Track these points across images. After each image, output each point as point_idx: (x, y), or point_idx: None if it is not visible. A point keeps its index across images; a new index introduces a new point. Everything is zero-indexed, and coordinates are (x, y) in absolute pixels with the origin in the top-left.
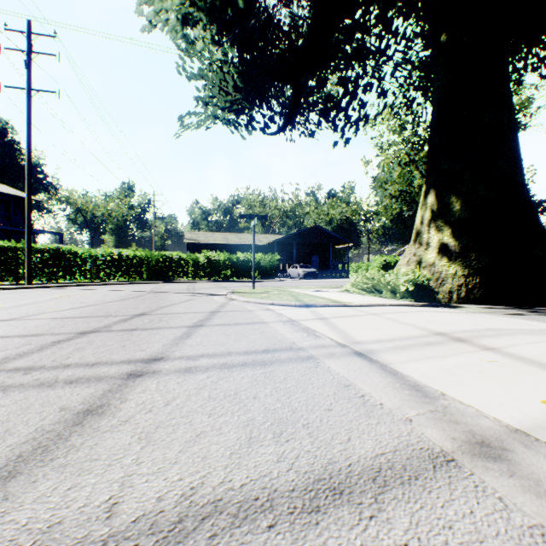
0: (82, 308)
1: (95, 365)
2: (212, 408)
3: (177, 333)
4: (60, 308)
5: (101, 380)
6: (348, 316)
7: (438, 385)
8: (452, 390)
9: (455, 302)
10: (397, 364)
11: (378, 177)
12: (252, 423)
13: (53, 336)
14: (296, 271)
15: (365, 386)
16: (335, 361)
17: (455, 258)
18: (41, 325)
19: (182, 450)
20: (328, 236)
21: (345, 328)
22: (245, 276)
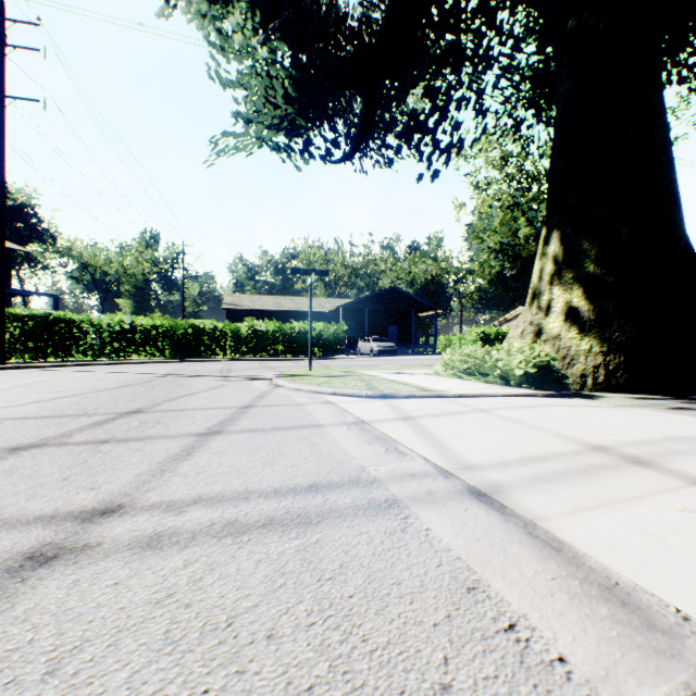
0: (51, 401)
1: None
2: (158, 686)
3: (172, 447)
4: (17, 401)
5: None
6: (445, 413)
7: (659, 584)
8: None
9: (591, 389)
10: (553, 521)
11: (474, 224)
12: None
13: None
14: (368, 346)
15: (510, 589)
16: (438, 513)
17: (590, 327)
18: None
19: None
20: (409, 301)
21: (444, 436)
22: (301, 353)
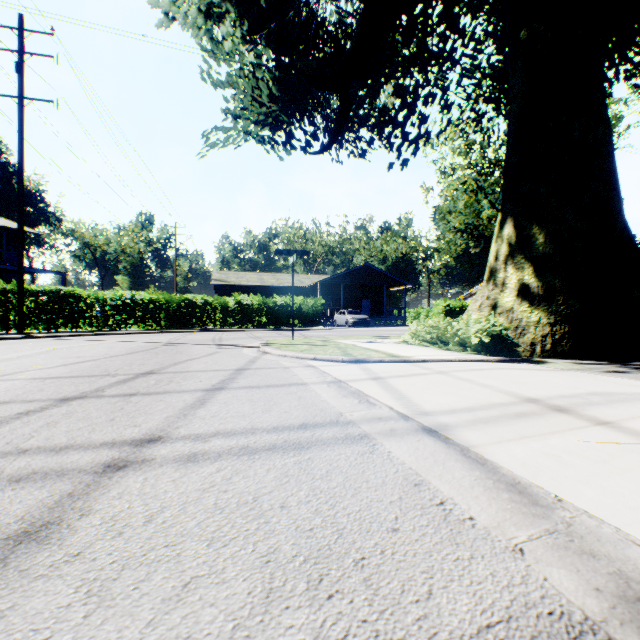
0: (76, 364)
1: (64, 450)
2: (217, 527)
3: (188, 399)
4: (47, 364)
5: (62, 477)
6: (409, 374)
7: (549, 482)
8: (571, 492)
9: (539, 356)
10: (483, 447)
11: (440, 206)
12: (276, 559)
13: (22, 404)
14: (344, 318)
15: (444, 484)
16: (398, 442)
17: (539, 302)
18: (13, 388)
19: (152, 621)
20: (381, 277)
21: (406, 391)
22: (283, 324)
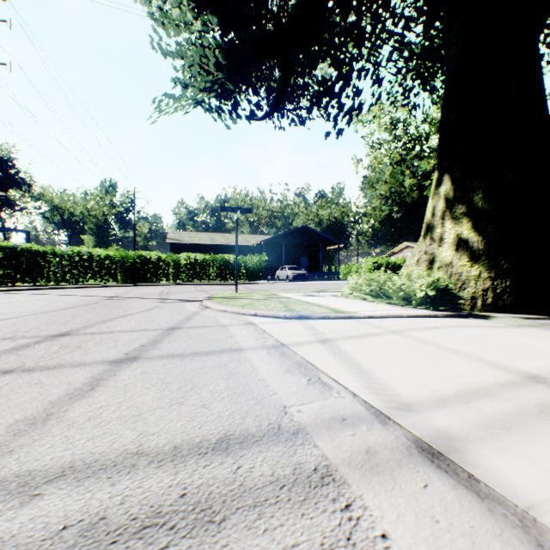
0: None
1: None
2: None
3: (77, 379)
4: None
5: None
6: (361, 335)
7: None
8: None
9: (480, 310)
10: None
11: (369, 176)
12: None
13: None
14: (285, 273)
15: None
16: (390, 495)
17: (479, 256)
18: None
19: None
20: (317, 237)
21: (365, 362)
22: (230, 278)
